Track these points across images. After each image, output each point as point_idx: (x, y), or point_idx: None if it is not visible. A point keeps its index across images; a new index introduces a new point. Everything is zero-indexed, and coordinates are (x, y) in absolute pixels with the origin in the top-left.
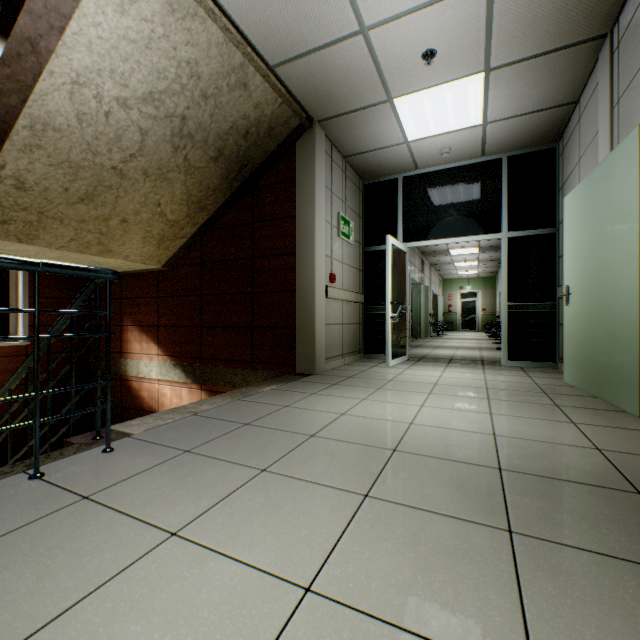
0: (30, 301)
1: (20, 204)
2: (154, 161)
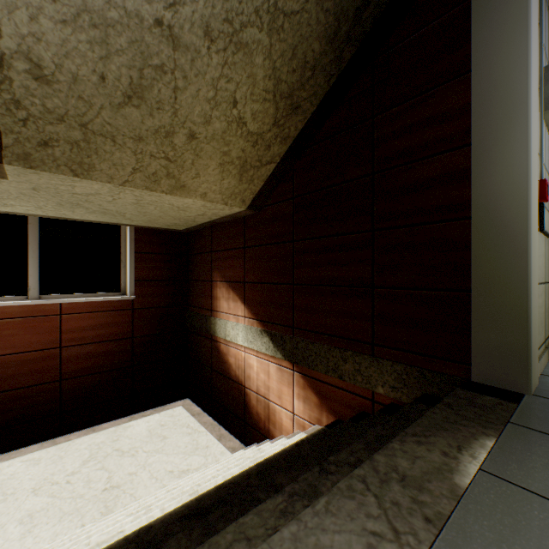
0: (135, 256)
1: (51, 110)
2: (218, 1)
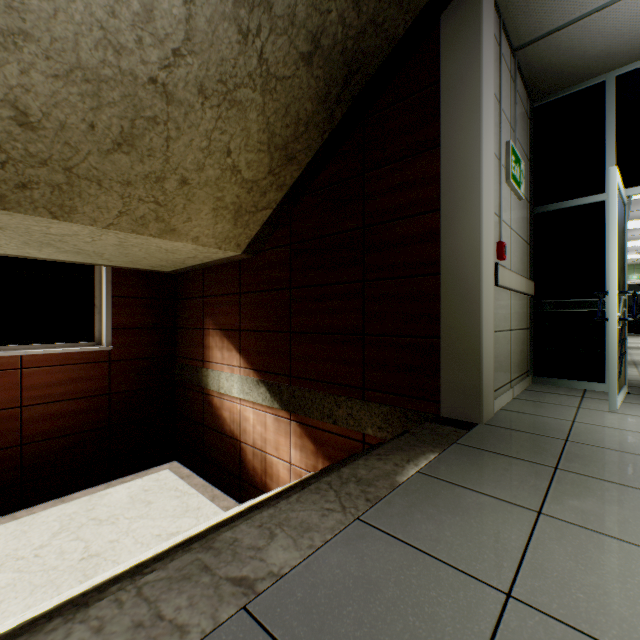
0: (113, 301)
1: (34, 154)
2: (212, 65)
